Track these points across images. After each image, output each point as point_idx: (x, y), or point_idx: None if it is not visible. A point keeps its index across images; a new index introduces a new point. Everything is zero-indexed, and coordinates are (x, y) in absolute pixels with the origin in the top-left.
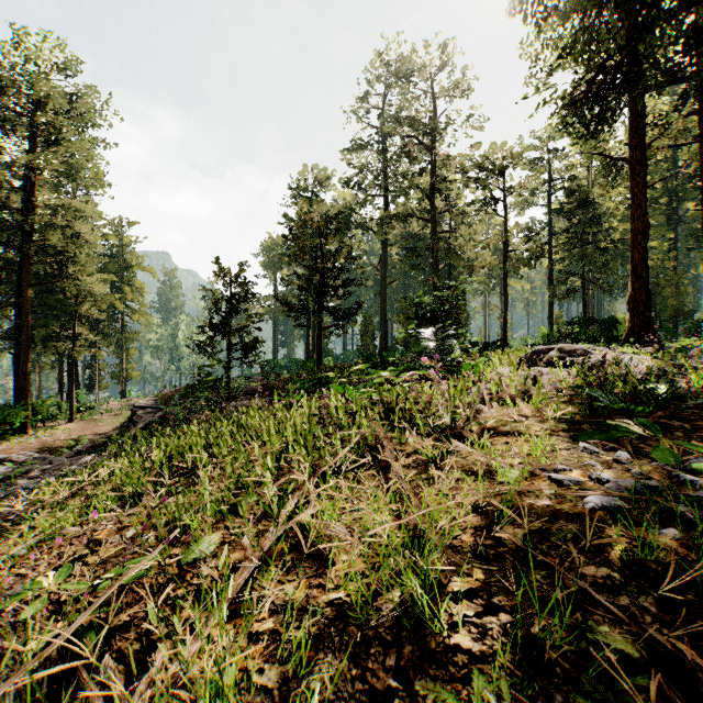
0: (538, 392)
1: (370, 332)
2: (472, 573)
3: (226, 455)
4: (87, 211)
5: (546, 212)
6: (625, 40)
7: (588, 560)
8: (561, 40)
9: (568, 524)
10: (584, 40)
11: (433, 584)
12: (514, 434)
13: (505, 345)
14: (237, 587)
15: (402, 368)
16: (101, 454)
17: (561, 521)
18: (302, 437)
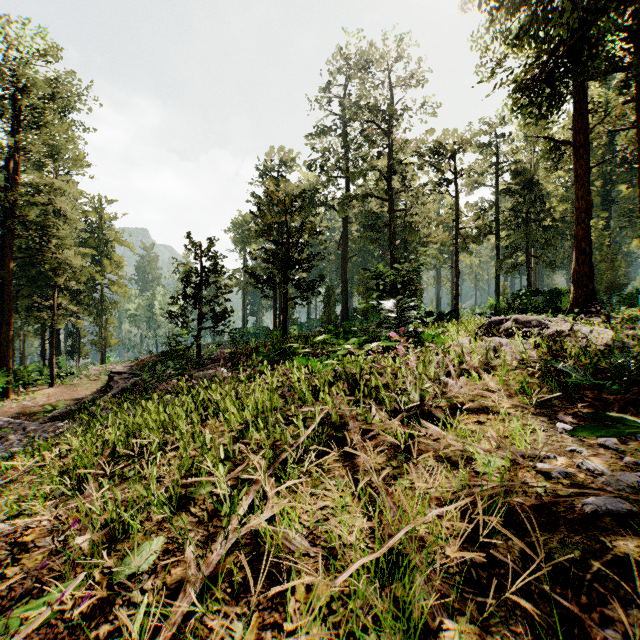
0: (503, 365)
1: (332, 302)
2: (465, 609)
3: (186, 431)
4: (67, 189)
5: (493, 193)
6: (580, 20)
7: (608, 593)
8: (510, 31)
9: (571, 535)
10: (543, 17)
11: (417, 628)
12: (484, 411)
13: (457, 315)
14: (172, 626)
15: (364, 338)
16: (73, 420)
17: (561, 529)
18: (264, 413)
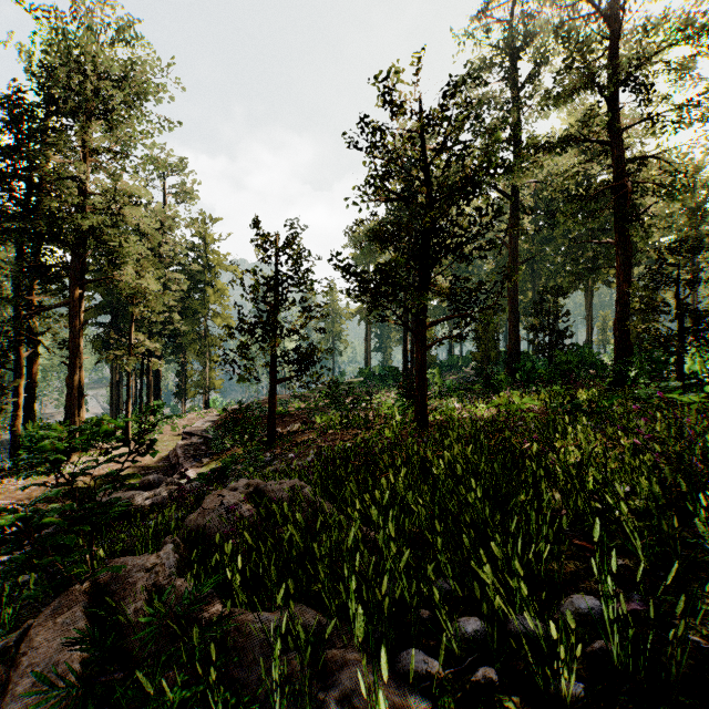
0: None
1: (491, 333)
2: None
3: None
4: (140, 194)
5: None
6: None
7: None
8: None
9: None
10: None
11: None
12: None
13: None
14: None
15: None
16: None
17: None
18: None
